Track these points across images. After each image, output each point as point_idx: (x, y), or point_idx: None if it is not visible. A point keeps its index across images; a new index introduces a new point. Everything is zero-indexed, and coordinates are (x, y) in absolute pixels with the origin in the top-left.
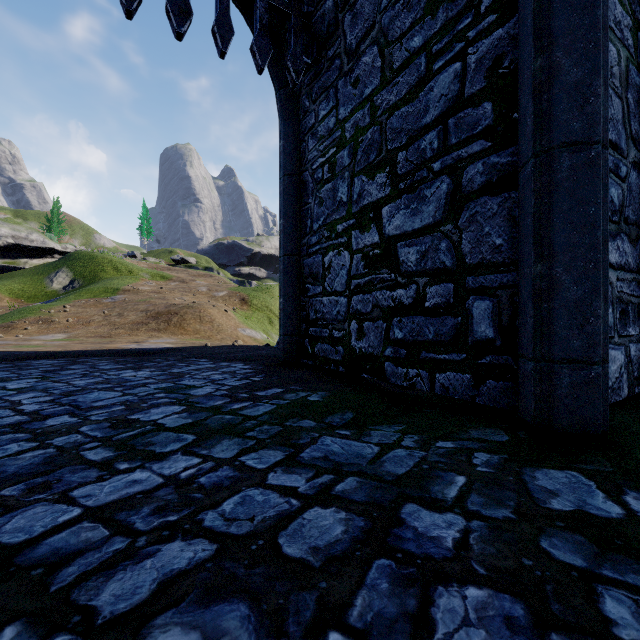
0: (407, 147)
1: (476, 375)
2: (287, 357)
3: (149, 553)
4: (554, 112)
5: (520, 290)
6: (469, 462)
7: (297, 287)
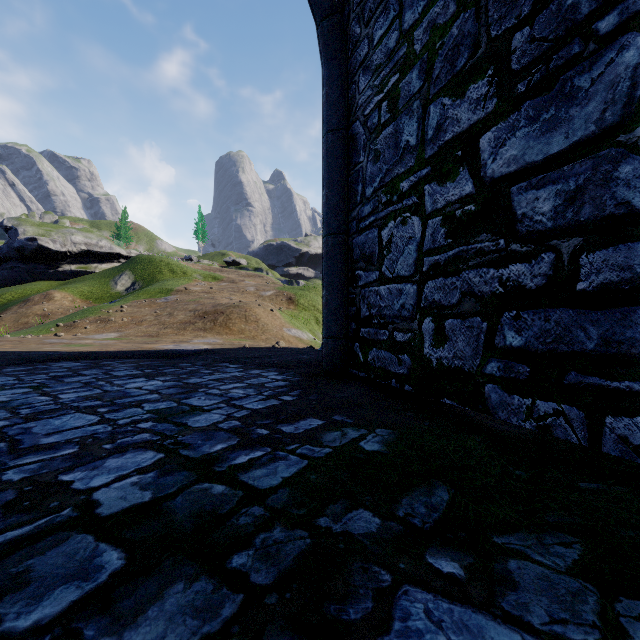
0: (533, 17)
1: None
2: (331, 366)
3: None
4: None
5: None
6: None
7: (344, 275)
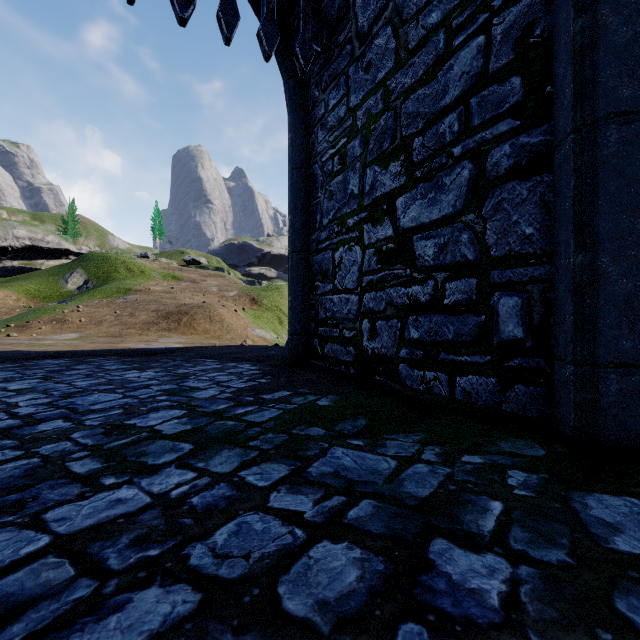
0: (424, 132)
1: (502, 379)
2: (296, 358)
3: (117, 605)
4: (599, 79)
5: (555, 284)
6: (503, 482)
7: (306, 285)
